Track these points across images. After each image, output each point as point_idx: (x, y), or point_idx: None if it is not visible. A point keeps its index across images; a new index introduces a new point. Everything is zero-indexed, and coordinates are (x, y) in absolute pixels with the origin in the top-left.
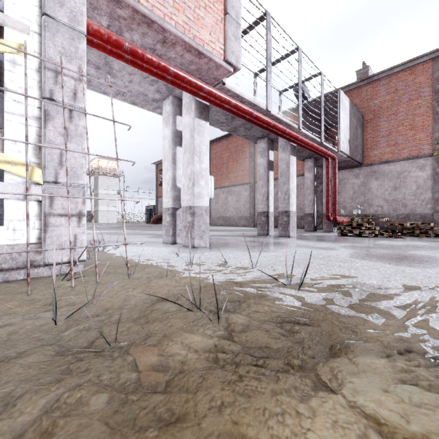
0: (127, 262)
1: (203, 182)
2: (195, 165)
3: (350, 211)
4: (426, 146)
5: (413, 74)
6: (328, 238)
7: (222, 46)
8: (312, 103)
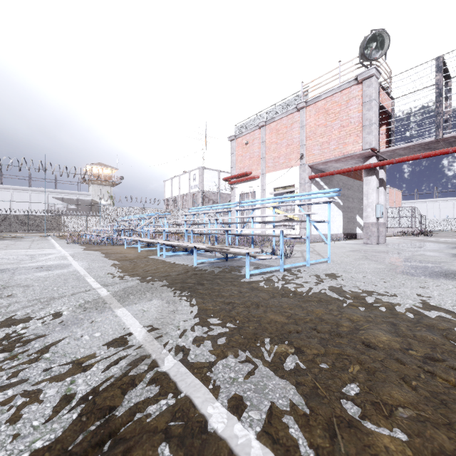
0: (304, 239)
1: (369, 209)
2: (364, 202)
3: None
4: None
5: None
6: None
7: (361, 144)
8: None
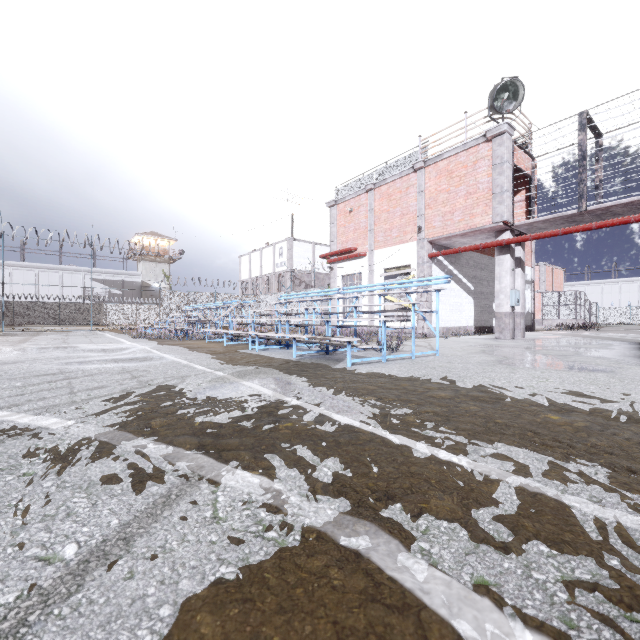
0: (421, 333)
1: (502, 296)
2: (496, 286)
3: None
4: None
5: None
6: None
7: (491, 216)
8: None
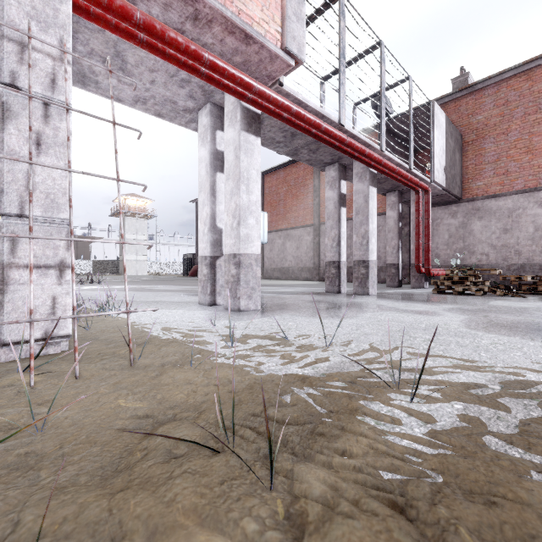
0: (130, 341)
1: (252, 220)
2: (242, 197)
3: (445, 261)
4: None
5: (529, 80)
6: (420, 296)
7: (279, 29)
8: (396, 119)
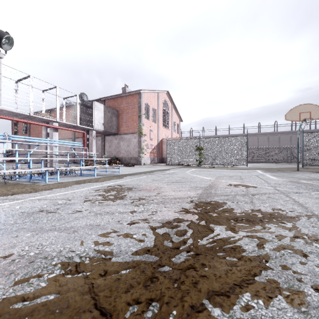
0: None
1: None
2: None
3: (114, 155)
4: (136, 129)
5: (133, 97)
6: None
7: None
8: (86, 104)
